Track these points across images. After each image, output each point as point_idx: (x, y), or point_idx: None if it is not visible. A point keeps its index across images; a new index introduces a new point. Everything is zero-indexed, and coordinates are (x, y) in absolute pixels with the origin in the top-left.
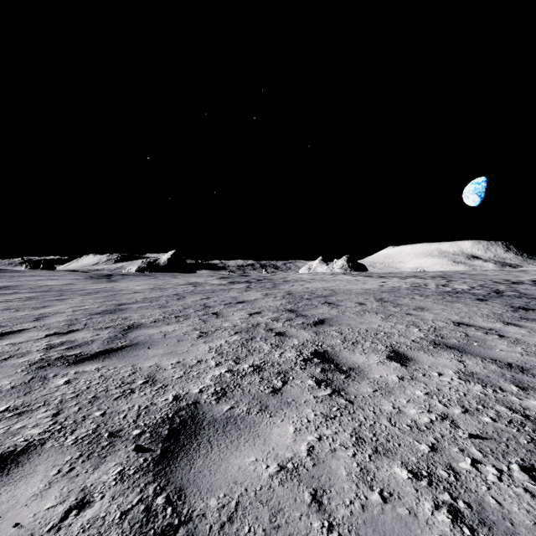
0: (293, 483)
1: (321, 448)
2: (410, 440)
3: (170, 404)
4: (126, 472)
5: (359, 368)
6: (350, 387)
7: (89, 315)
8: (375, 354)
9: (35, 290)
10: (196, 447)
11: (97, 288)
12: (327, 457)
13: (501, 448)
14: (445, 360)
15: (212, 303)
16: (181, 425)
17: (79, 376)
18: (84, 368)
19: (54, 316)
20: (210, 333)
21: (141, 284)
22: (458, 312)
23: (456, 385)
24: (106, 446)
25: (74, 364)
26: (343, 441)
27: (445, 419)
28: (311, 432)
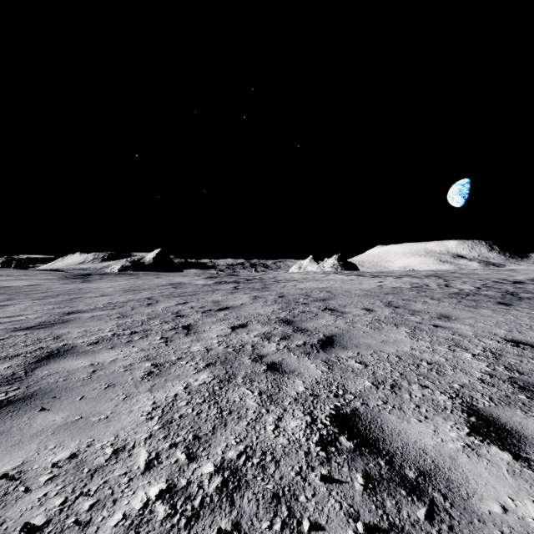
0: None
1: None
2: None
3: None
4: None
5: (441, 473)
6: None
7: (11, 331)
8: (445, 420)
9: None
10: None
11: (62, 290)
12: None
13: None
14: None
15: (187, 310)
16: None
17: None
18: None
19: None
20: (167, 367)
21: (116, 285)
22: (496, 323)
23: None
24: None
25: None
26: None
27: None
28: None
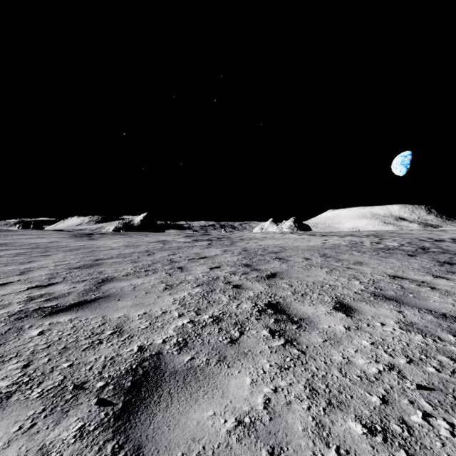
0: (250, 440)
1: (277, 400)
2: (362, 392)
3: (134, 355)
4: (87, 428)
5: (309, 319)
6: (302, 337)
7: (68, 269)
8: (322, 305)
9: (24, 247)
10: (156, 400)
11: (79, 245)
12: (282, 411)
13: (449, 400)
14: (386, 311)
15: (177, 258)
16: (143, 377)
17: (52, 327)
18: (58, 319)
19: (37, 270)
20: (175, 286)
21: (117, 242)
22: (392, 266)
23: (398, 335)
24: (70, 400)
25: (50, 315)
26: (298, 393)
27: (392, 369)
28: (267, 383)
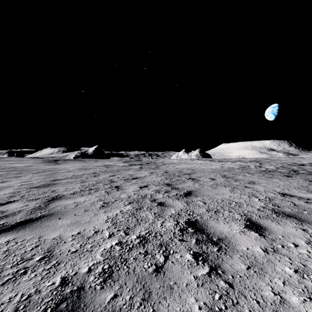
0: None
1: None
2: None
3: (54, 292)
4: None
5: (227, 239)
6: (225, 263)
7: (29, 188)
8: (235, 223)
9: (5, 170)
10: None
11: (45, 168)
12: None
13: None
14: (292, 229)
15: (116, 179)
16: None
17: None
18: None
19: (4, 189)
20: (110, 204)
21: (74, 166)
22: (278, 185)
23: None
24: None
25: None
26: None
27: None
28: None
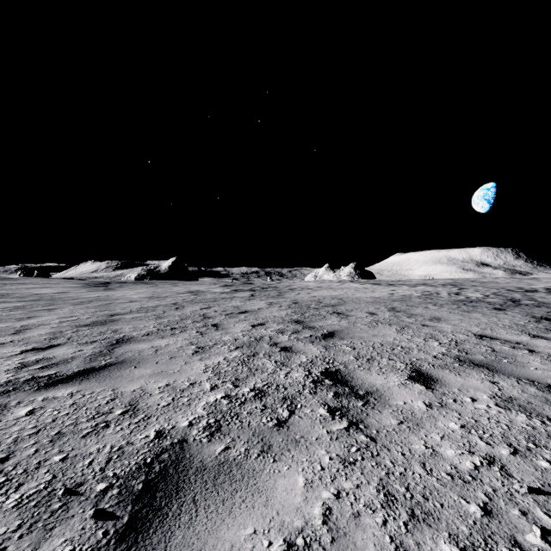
0: None
1: (340, 511)
2: (455, 498)
3: (150, 444)
4: None
5: (378, 392)
6: (370, 418)
7: (76, 327)
8: (395, 374)
9: (25, 299)
10: (176, 511)
11: (91, 297)
12: (349, 527)
13: None
14: (476, 381)
15: (212, 313)
16: (160, 476)
17: (46, 404)
18: (55, 393)
19: (36, 328)
20: (208, 348)
21: (139, 292)
22: (478, 323)
23: (495, 415)
24: (57, 511)
25: (45, 388)
26: (369, 500)
27: (493, 463)
28: (327, 485)
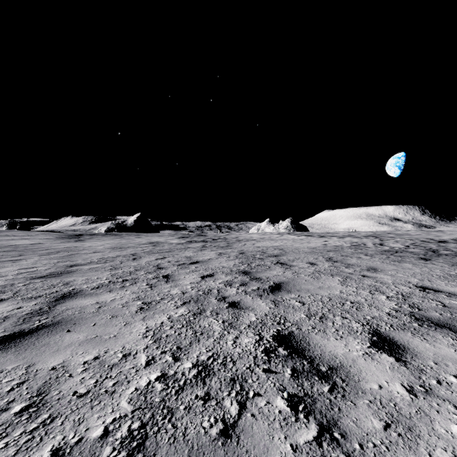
0: None
1: None
2: None
3: None
4: None
5: (344, 368)
6: (344, 416)
7: (30, 279)
8: (354, 338)
9: None
10: None
11: (61, 248)
12: None
13: None
14: (448, 349)
15: (166, 264)
16: None
17: None
18: None
19: None
20: (153, 304)
21: (105, 243)
22: (413, 274)
23: None
24: None
25: None
26: None
27: None
28: None
